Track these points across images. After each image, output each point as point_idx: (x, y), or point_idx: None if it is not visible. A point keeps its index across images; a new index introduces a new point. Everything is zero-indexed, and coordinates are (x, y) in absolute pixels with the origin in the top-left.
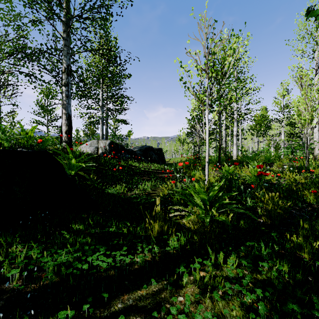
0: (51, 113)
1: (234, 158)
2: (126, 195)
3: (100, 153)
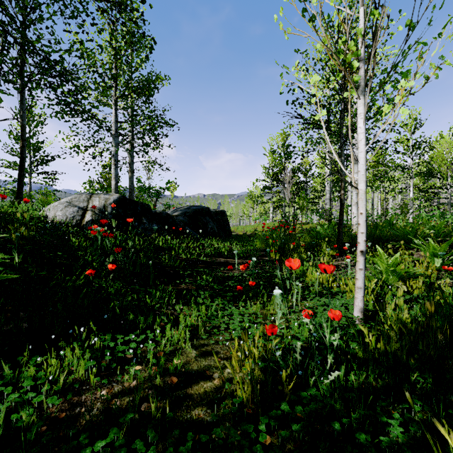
0: (34, 151)
1: (354, 229)
2: (85, 405)
3: (87, 222)
